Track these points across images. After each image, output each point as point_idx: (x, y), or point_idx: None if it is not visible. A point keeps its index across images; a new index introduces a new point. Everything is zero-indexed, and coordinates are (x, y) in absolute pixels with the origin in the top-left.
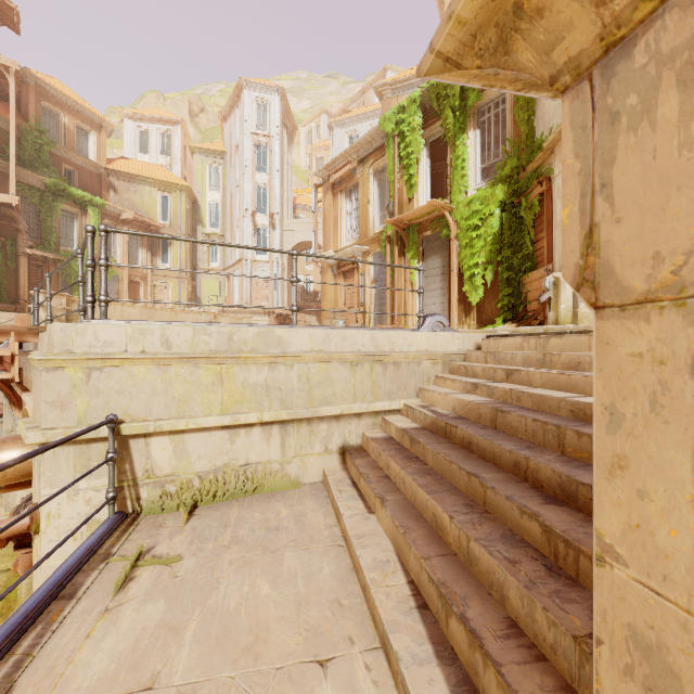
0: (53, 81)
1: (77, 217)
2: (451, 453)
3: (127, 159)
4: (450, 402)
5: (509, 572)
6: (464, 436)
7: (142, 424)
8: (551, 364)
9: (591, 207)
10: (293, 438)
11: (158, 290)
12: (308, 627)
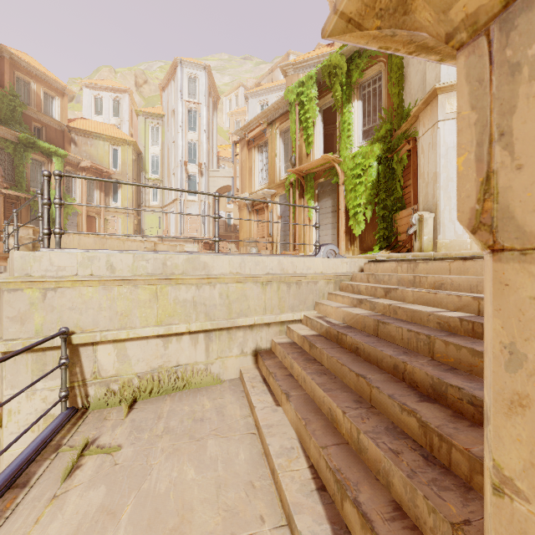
0: (25, 56)
1: (44, 164)
2: (342, 357)
3: (85, 119)
4: (341, 314)
5: (393, 462)
6: (353, 342)
7: (90, 335)
8: (420, 284)
9: (488, 155)
10: (215, 344)
11: (110, 222)
12: (226, 507)
